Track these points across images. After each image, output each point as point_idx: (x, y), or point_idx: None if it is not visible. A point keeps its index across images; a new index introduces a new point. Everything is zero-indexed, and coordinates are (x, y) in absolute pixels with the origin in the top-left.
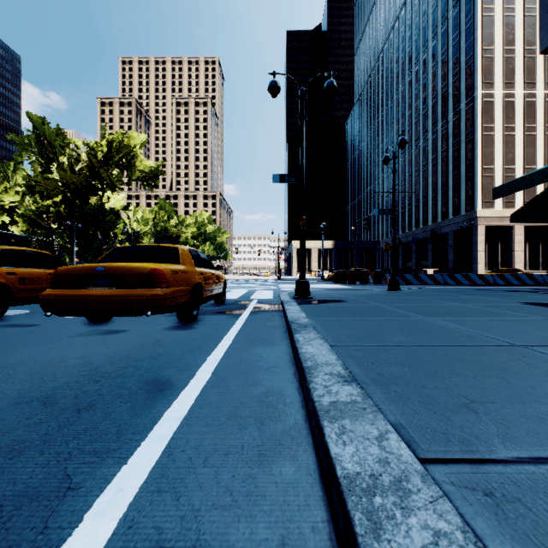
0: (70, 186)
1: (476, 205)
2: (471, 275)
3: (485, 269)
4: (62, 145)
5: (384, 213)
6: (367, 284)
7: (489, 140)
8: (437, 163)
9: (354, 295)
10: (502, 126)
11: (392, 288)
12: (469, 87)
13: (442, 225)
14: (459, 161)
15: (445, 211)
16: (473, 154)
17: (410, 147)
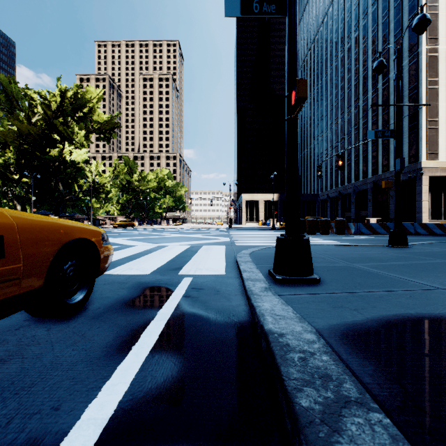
0: (27, 137)
1: (420, 156)
2: (445, 224)
3: (428, 218)
4: (30, 105)
5: (384, 136)
6: (329, 234)
7: (433, 94)
8: (378, 119)
9: (385, 265)
10: (445, 80)
11: (397, 244)
12: (413, 44)
13: (383, 177)
14: (401, 115)
15: (386, 164)
16: (417, 107)
17: (349, 108)
